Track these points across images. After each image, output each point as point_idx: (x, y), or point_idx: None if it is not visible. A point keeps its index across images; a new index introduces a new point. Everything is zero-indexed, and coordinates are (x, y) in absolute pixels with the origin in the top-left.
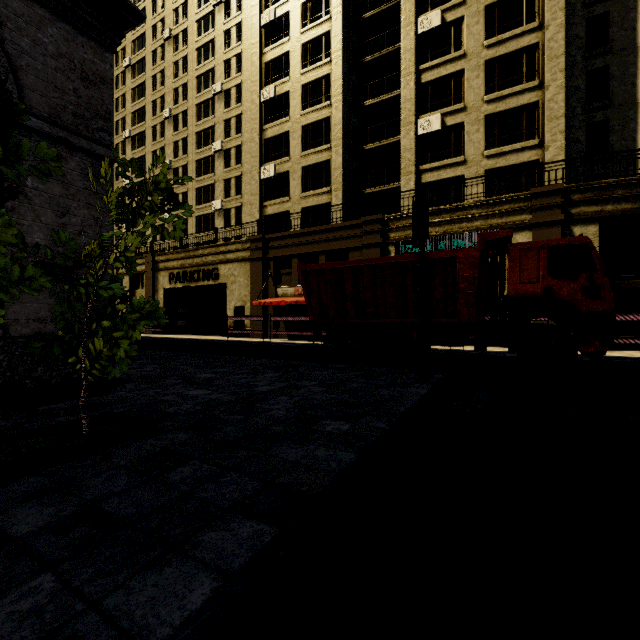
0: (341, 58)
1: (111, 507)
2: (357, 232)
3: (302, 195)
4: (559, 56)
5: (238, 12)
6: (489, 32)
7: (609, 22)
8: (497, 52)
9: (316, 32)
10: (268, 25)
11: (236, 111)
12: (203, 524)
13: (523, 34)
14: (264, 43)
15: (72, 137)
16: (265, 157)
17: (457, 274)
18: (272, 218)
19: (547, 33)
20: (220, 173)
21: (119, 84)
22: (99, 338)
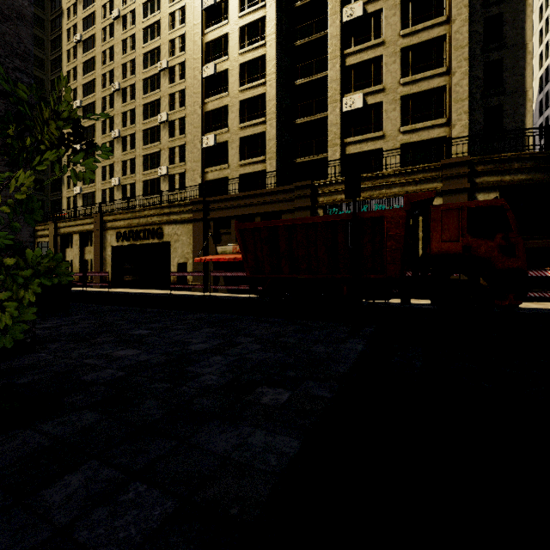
0: (275, 41)
1: None
2: (289, 196)
3: (240, 163)
4: (464, 46)
5: None
6: (404, 23)
7: (503, 21)
8: (411, 41)
9: (252, 17)
10: (209, 8)
11: (180, 86)
12: None
13: (433, 26)
14: (205, 25)
15: None
16: (206, 128)
17: (384, 233)
18: (212, 182)
19: (454, 26)
20: (165, 142)
21: (70, 58)
22: None
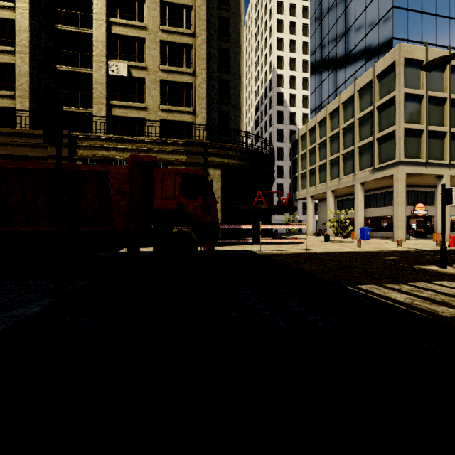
0: None
1: None
2: (42, 142)
3: None
4: (203, 59)
5: None
6: (163, 21)
7: (229, 55)
8: (168, 38)
9: None
10: None
11: None
12: None
13: (184, 34)
14: None
15: None
16: None
17: (111, 187)
18: None
19: (197, 41)
20: None
21: None
22: None
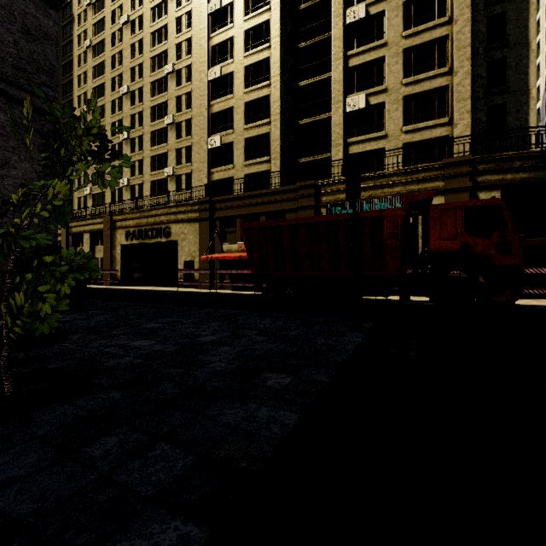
0: (279, 43)
1: (5, 502)
2: (293, 196)
3: (245, 163)
4: (466, 46)
5: (188, 2)
6: (407, 24)
7: (506, 20)
8: (413, 42)
9: (257, 20)
10: (215, 13)
11: (186, 89)
12: (115, 527)
13: (435, 27)
14: (211, 29)
15: (12, 89)
16: (212, 129)
17: (384, 231)
18: (218, 183)
19: (456, 26)
20: (172, 143)
21: (81, 62)
22: (20, 292)
